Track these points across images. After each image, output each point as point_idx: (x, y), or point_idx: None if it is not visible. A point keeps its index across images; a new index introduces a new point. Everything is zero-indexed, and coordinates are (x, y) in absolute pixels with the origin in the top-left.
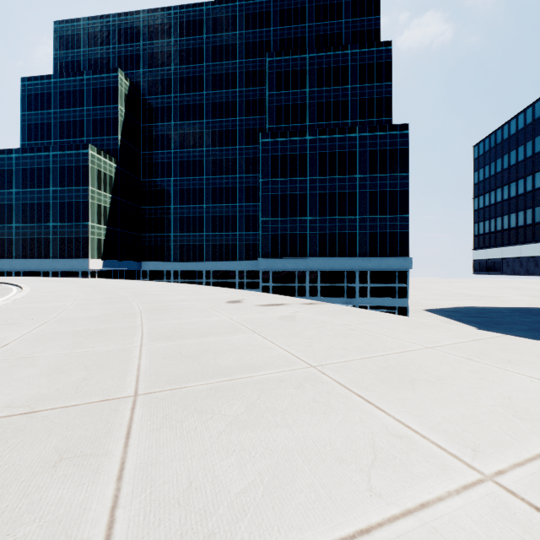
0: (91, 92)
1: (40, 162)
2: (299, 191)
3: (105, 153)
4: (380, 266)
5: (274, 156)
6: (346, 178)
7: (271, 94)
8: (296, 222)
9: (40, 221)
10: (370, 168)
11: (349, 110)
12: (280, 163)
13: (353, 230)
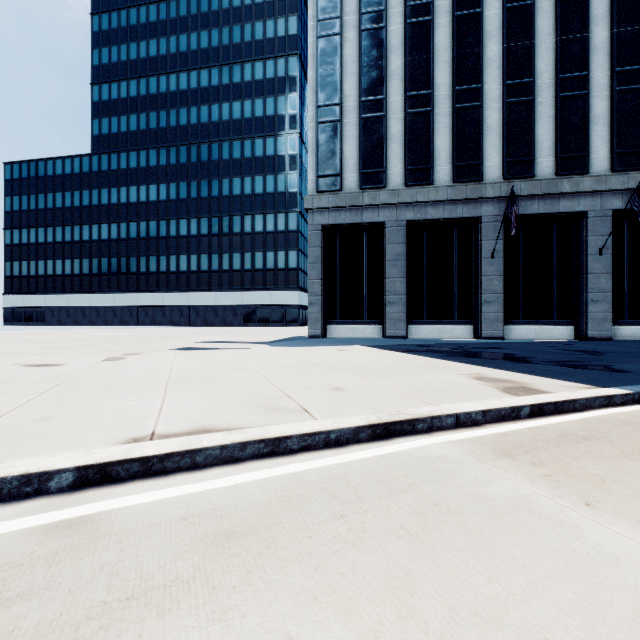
0: None
1: None
2: None
3: None
4: None
5: None
6: None
7: None
8: None
9: None
10: None
11: None
12: None
13: None
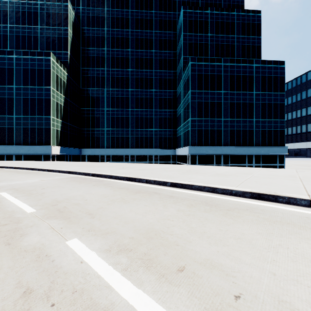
0: (44, 15)
1: (3, 63)
2: (216, 100)
3: (60, 63)
4: (268, 152)
5: (199, 74)
6: (247, 93)
7: (185, 35)
8: (214, 121)
9: (4, 113)
10: (262, 87)
11: (235, 51)
12: (203, 79)
13: (251, 128)
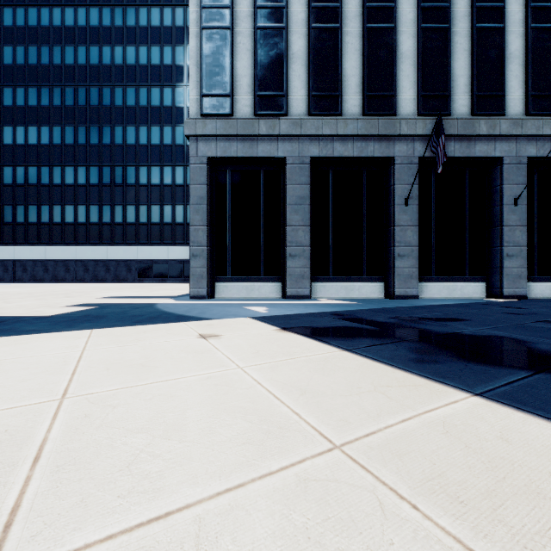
0: None
1: None
2: None
3: None
4: None
5: None
6: None
7: None
8: None
9: None
10: None
11: None
12: None
13: None
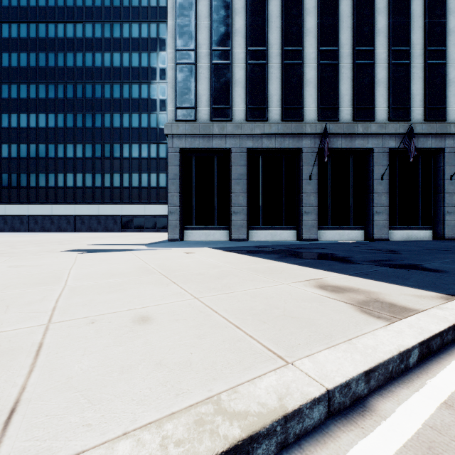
0: None
1: None
2: None
3: None
4: None
5: None
6: None
7: None
8: None
9: None
10: None
11: None
12: None
13: None
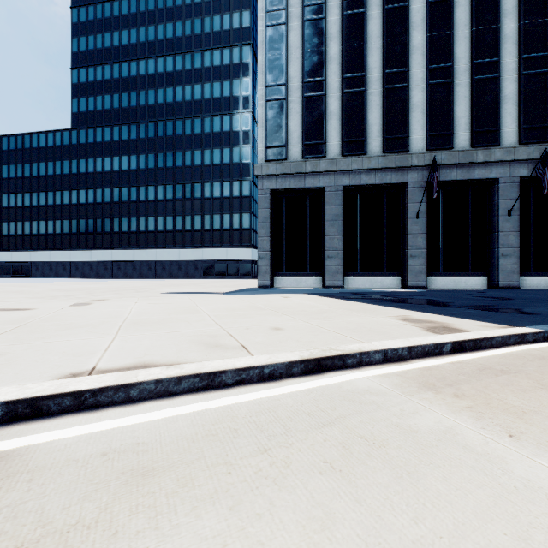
0: None
1: None
2: None
3: None
4: None
5: None
6: None
7: None
8: None
9: None
10: None
11: None
12: None
13: None
